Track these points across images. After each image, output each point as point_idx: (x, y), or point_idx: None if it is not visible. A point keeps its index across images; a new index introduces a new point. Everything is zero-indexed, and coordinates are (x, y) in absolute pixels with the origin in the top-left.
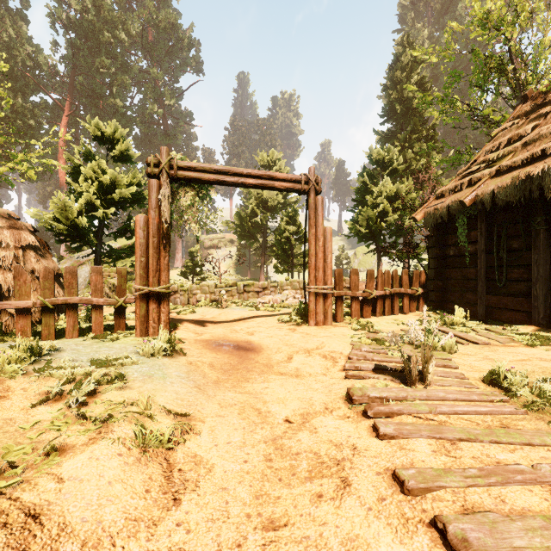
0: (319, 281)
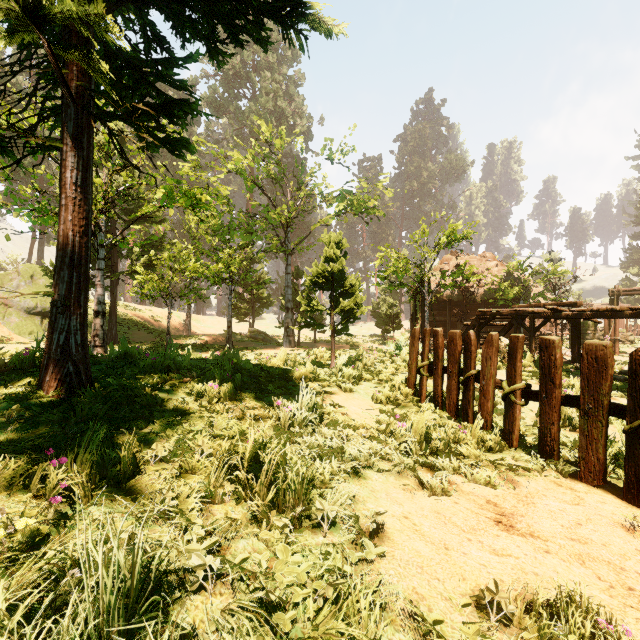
0: (621, 326)
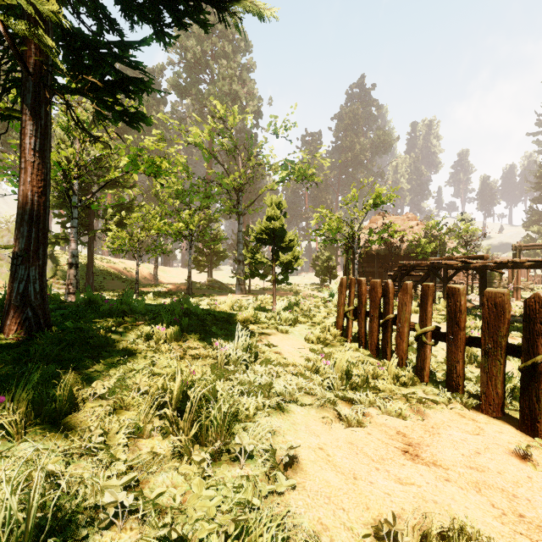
0: (523, 276)
